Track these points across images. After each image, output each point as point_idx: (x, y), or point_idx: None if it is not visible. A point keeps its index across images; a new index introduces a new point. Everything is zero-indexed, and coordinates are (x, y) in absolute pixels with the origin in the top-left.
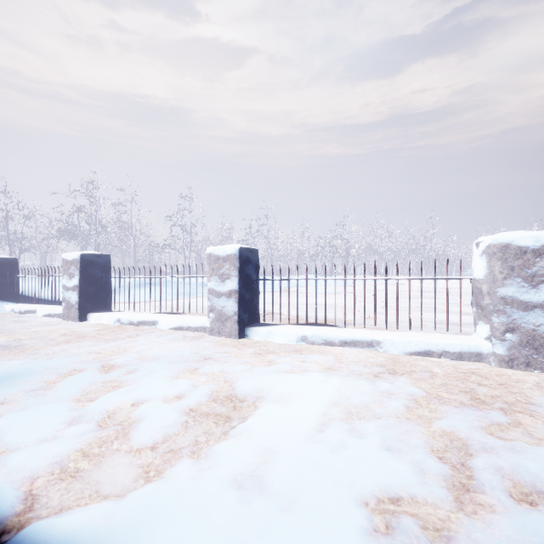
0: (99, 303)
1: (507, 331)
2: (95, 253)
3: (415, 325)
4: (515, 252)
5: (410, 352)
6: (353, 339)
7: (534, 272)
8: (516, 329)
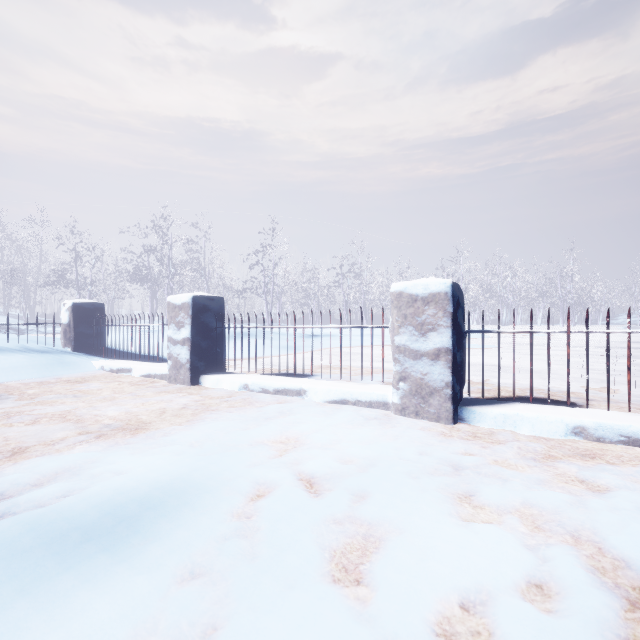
0: (213, 361)
1: None
2: (208, 295)
3: None
4: None
5: None
6: None
7: None
8: None
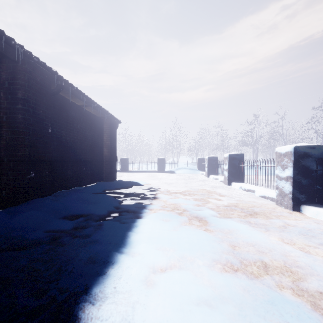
0: (213, 172)
1: (276, 189)
2: (212, 156)
3: None
4: (278, 155)
5: (260, 195)
6: (250, 189)
7: (283, 163)
8: (278, 188)
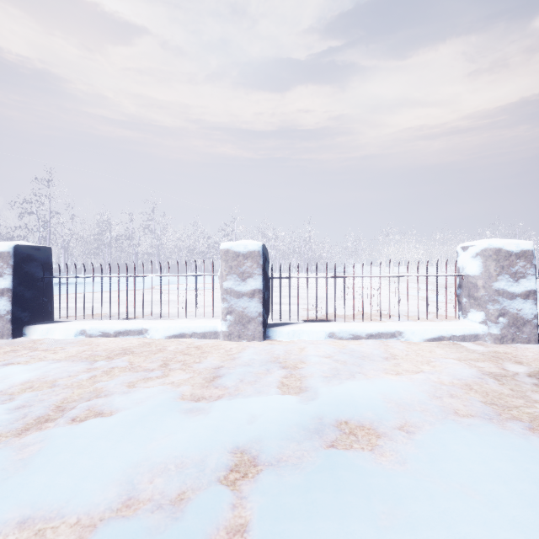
0: None
1: (228, 314)
2: None
3: (219, 315)
4: (233, 256)
5: (169, 336)
6: (126, 329)
7: (244, 270)
8: (233, 312)
